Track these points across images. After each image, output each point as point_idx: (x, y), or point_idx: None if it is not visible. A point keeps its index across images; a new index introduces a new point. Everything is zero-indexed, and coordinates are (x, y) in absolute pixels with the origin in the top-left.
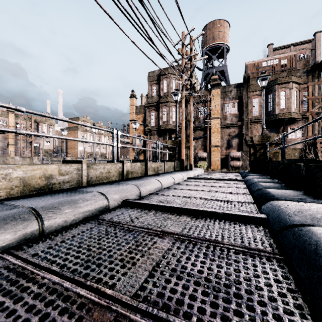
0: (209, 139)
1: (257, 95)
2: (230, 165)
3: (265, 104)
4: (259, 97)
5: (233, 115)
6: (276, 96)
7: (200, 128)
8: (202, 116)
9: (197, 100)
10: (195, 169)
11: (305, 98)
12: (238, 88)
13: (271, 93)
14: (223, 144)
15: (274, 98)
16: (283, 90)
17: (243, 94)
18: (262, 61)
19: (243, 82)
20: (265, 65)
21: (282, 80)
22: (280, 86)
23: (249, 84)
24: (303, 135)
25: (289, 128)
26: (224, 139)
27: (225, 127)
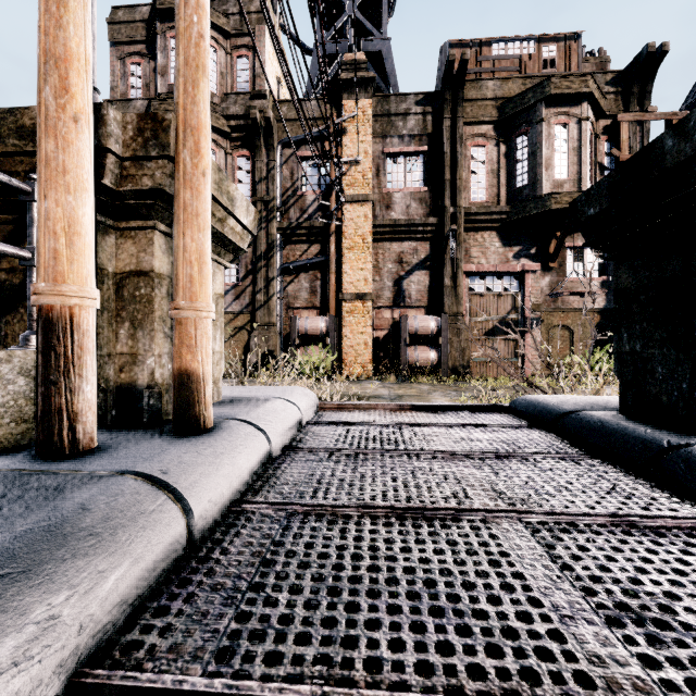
0: (336, 270)
1: (484, 136)
2: (407, 360)
3: (506, 167)
4: (489, 143)
5: (412, 196)
6: (544, 139)
7: (308, 230)
8: (311, 190)
9: (297, 132)
10: (250, 405)
11: (608, 162)
12: (427, 105)
13: (526, 132)
14: (380, 289)
15: (537, 146)
16: (563, 121)
17: (444, 126)
18: (492, 39)
19: (445, 84)
20: (500, 52)
21: (562, 87)
22: (555, 109)
23: (462, 95)
24: (604, 271)
25: (567, 248)
26: (385, 272)
27: (387, 231)
